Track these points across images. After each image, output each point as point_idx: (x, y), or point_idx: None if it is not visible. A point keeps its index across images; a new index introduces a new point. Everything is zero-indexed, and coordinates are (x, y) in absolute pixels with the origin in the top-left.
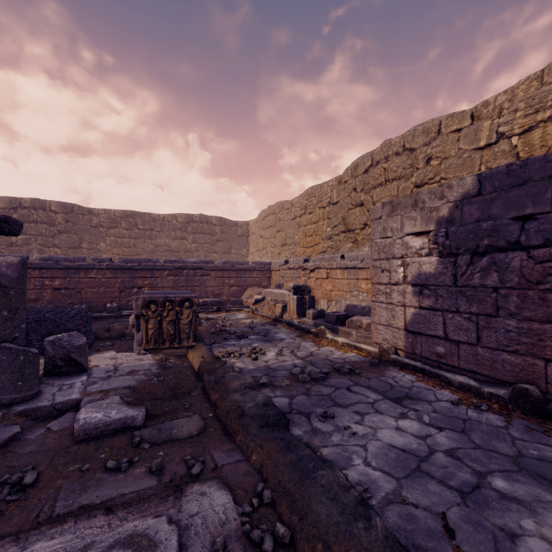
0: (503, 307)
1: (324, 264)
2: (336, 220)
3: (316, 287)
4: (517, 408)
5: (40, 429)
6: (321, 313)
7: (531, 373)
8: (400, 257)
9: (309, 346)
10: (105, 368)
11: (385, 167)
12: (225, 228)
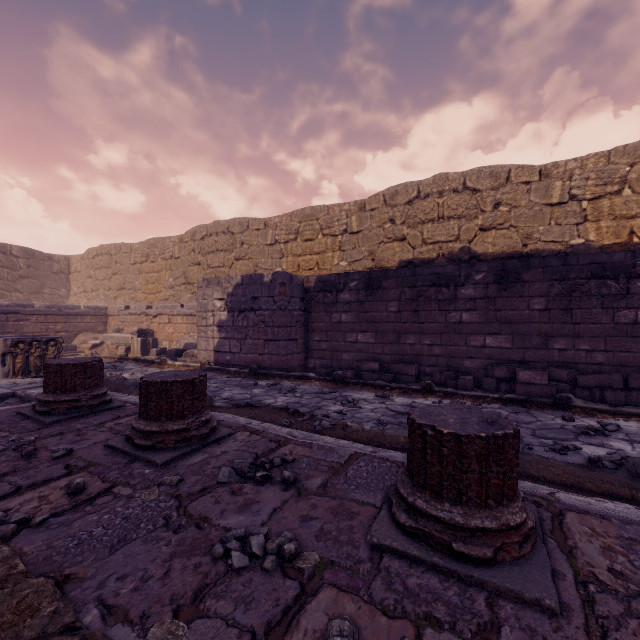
0: (249, 335)
1: (167, 311)
2: (178, 273)
3: (160, 331)
4: (250, 375)
5: (0, 403)
6: (164, 351)
7: (256, 361)
8: (212, 311)
9: (154, 369)
10: (6, 384)
11: (216, 240)
12: (34, 262)
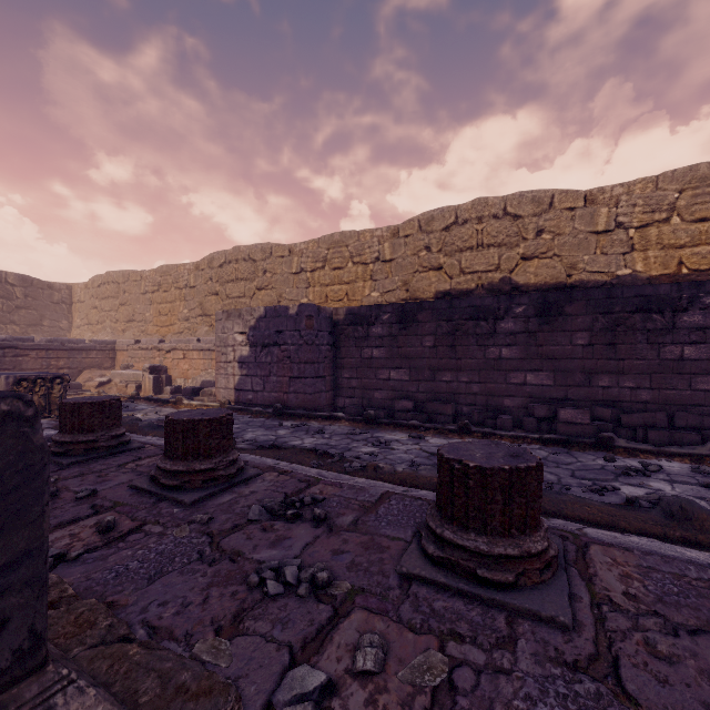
0: (273, 372)
1: (182, 346)
2: (194, 303)
3: (173, 367)
4: (274, 415)
5: None
6: (178, 389)
7: (281, 400)
8: (232, 346)
9: (169, 410)
10: None
11: (236, 268)
12: (32, 291)
